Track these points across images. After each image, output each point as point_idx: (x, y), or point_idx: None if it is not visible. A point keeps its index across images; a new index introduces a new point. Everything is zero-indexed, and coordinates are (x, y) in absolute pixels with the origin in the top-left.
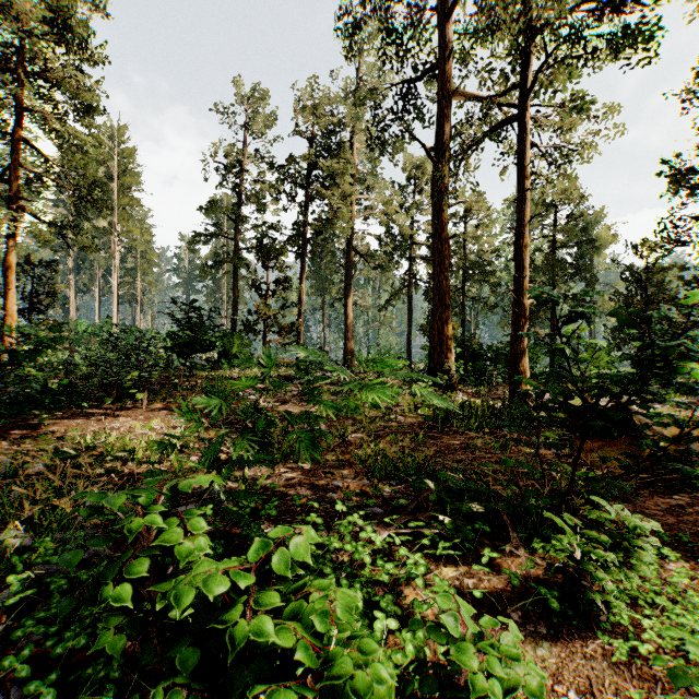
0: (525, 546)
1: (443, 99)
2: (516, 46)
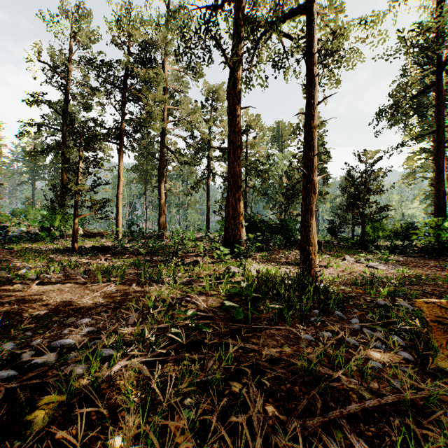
0: None
1: (236, 19)
2: None
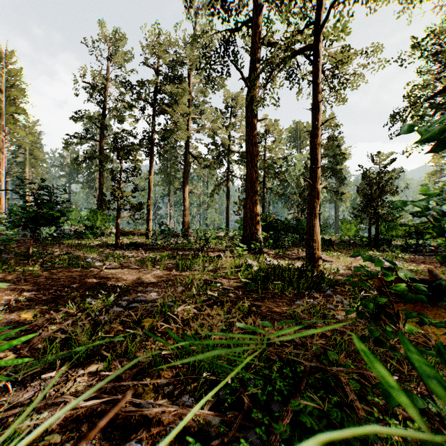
0: None
1: (253, 42)
2: None
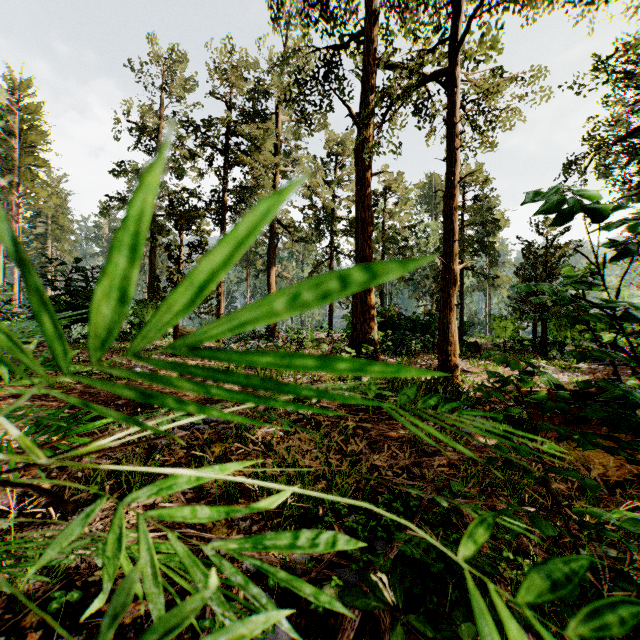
0: None
1: (366, 64)
2: None
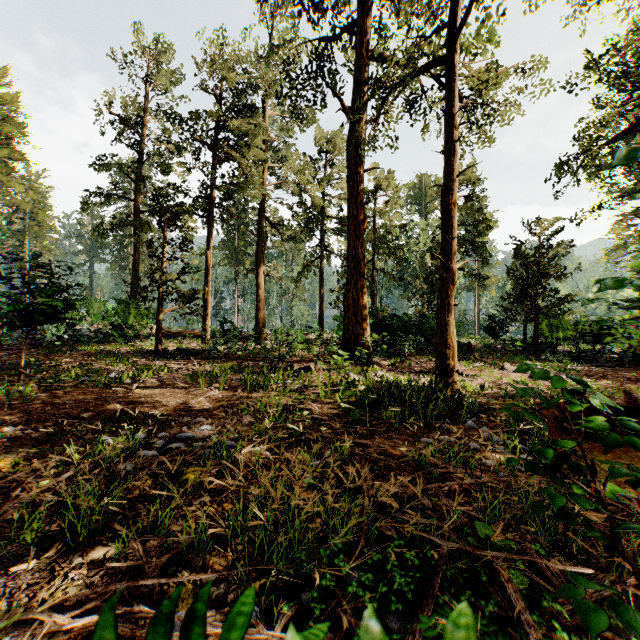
0: None
1: (358, 56)
2: None
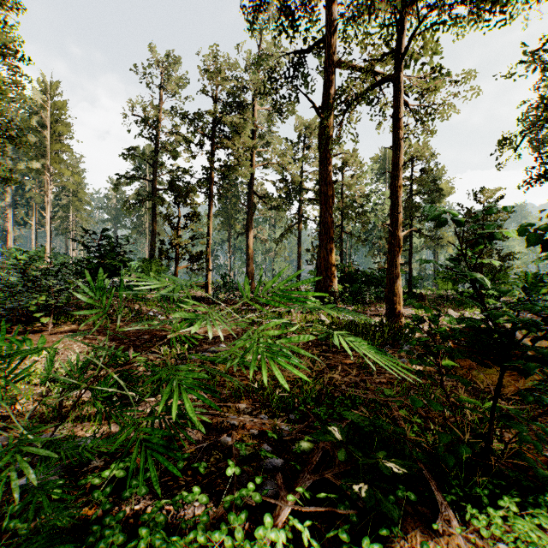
0: (457, 516)
1: (328, 67)
2: (395, 9)
